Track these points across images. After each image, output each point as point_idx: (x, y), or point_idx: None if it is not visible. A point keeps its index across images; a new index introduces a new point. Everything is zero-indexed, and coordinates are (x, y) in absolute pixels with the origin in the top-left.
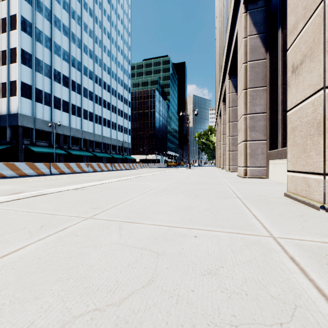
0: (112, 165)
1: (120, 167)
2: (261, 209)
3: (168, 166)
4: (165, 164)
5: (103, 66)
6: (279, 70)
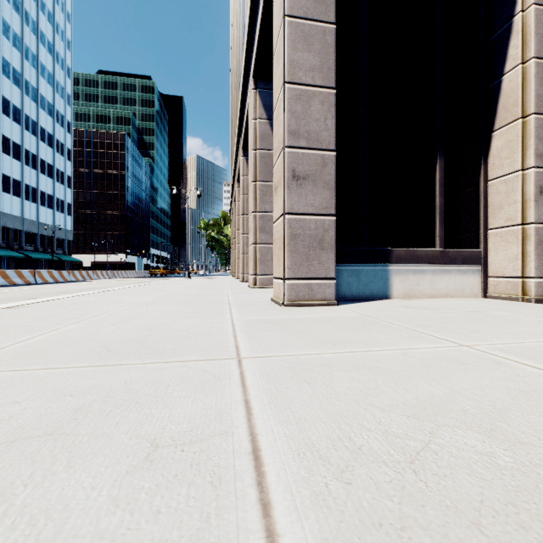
0: (35, 274)
1: (53, 277)
2: (240, 309)
3: (153, 275)
4: (147, 272)
5: (1, 66)
6: None
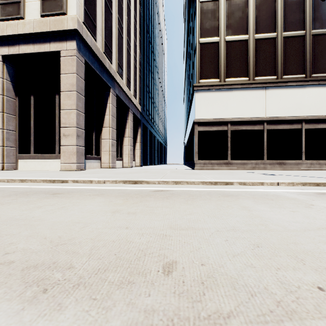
0: None
1: None
2: (69, 172)
3: None
4: None
5: None
6: (32, 115)
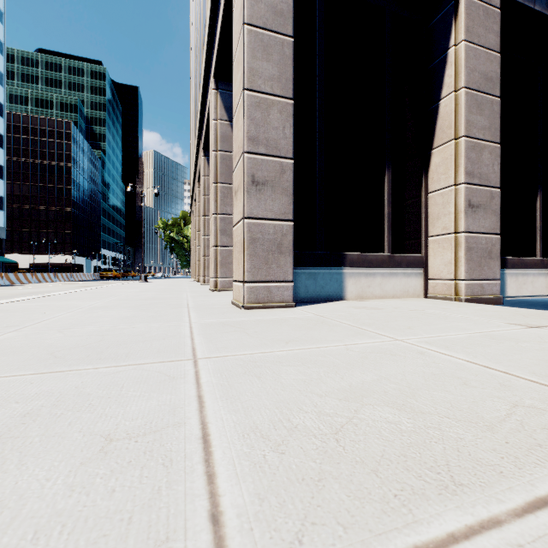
0: None
1: None
2: (199, 312)
3: (104, 278)
4: (97, 275)
5: None
6: None
